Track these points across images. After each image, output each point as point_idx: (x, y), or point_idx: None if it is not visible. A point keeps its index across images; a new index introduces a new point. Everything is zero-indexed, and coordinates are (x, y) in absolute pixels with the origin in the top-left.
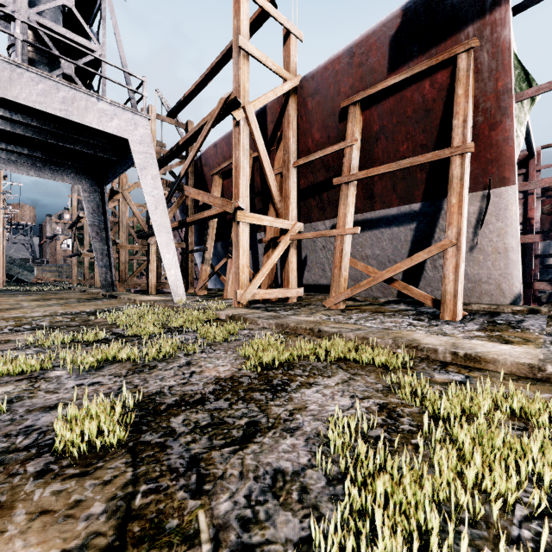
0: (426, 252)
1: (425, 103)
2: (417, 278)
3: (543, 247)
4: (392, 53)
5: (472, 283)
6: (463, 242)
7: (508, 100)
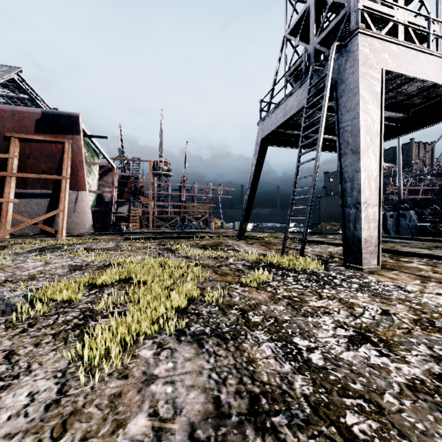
0: (52, 213)
1: (53, 152)
2: (51, 223)
3: (129, 207)
4: (37, 125)
5: (75, 224)
6: (66, 210)
7: (83, 164)
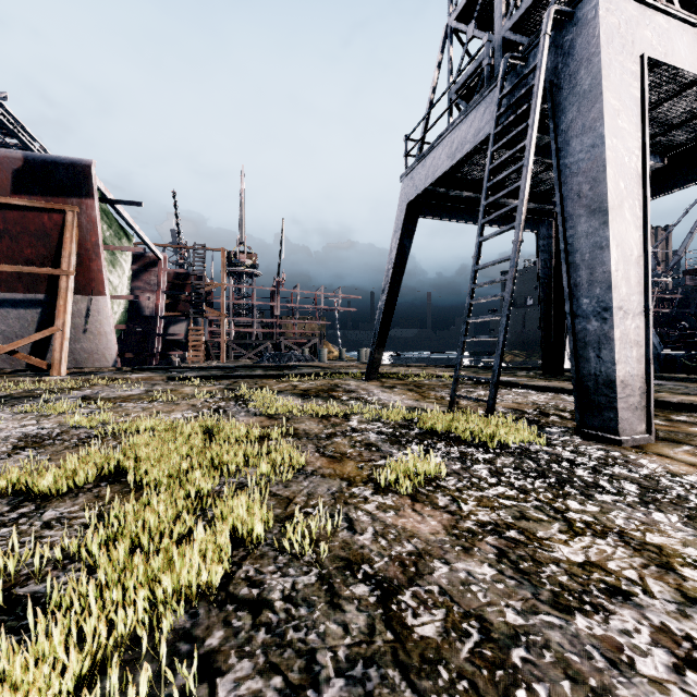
0: (42, 334)
1: (45, 228)
2: (45, 351)
3: (188, 325)
4: (15, 181)
5: (88, 354)
6: (68, 329)
7: (99, 249)
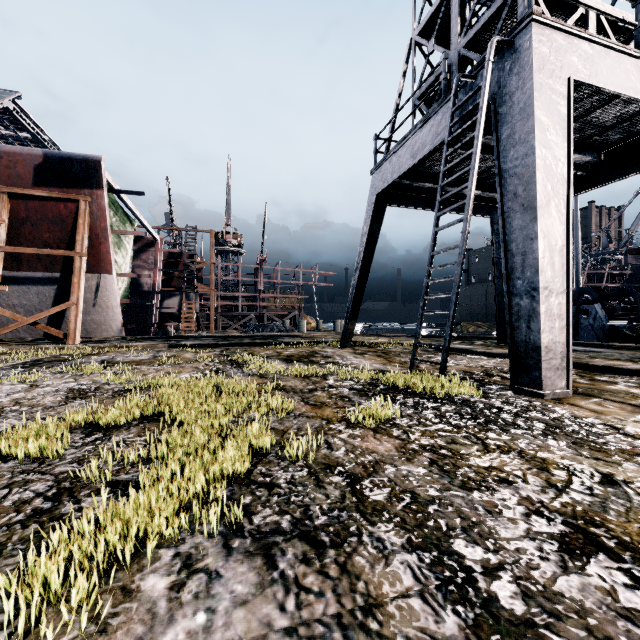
0: (59, 307)
1: (62, 215)
2: (60, 322)
3: (180, 299)
4: (36, 175)
5: (97, 325)
6: (81, 303)
7: (107, 234)
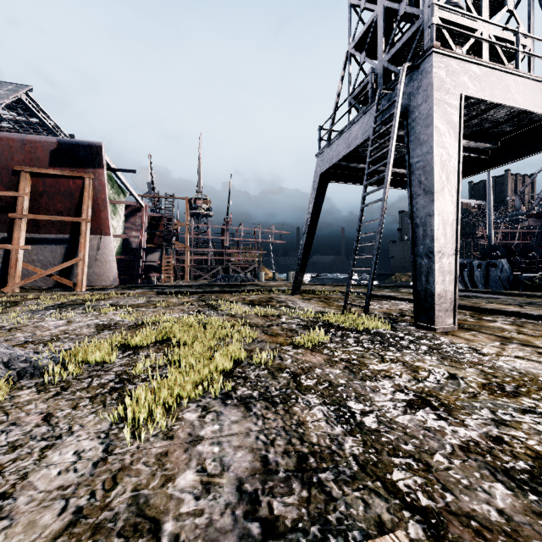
0: (70, 262)
1: (71, 189)
2: (68, 274)
3: (161, 254)
4: (52, 157)
5: (97, 276)
6: (87, 259)
7: (106, 203)
